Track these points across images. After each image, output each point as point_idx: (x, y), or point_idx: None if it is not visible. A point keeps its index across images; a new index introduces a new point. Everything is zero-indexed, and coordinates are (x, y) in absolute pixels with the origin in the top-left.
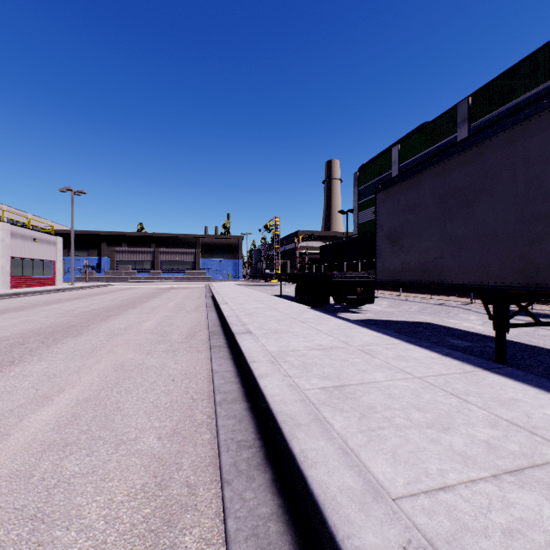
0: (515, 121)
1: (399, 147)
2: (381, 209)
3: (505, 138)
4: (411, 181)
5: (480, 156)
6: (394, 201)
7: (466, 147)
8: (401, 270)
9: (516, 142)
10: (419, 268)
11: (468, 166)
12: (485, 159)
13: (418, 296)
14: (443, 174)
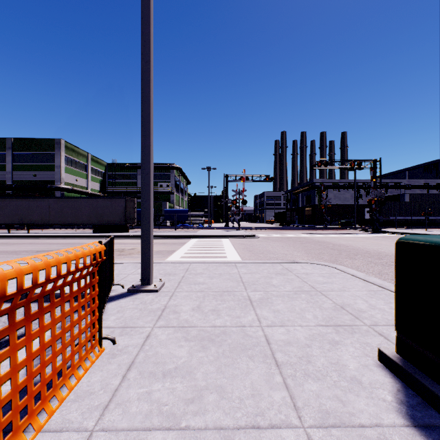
0: (11, 198)
1: None
2: None
3: (10, 200)
4: None
5: (5, 201)
6: None
7: (3, 198)
8: None
9: (11, 201)
10: None
11: (3, 202)
12: (6, 202)
13: None
14: None
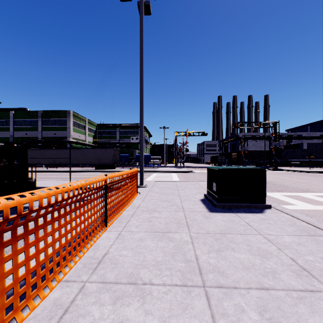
0: (48, 149)
1: (14, 112)
2: (29, 152)
3: (48, 150)
4: (36, 150)
5: (45, 151)
6: (32, 151)
7: (44, 149)
8: (34, 162)
9: (48, 151)
10: (37, 162)
11: (44, 151)
12: (46, 151)
13: (30, 168)
14: (41, 151)
